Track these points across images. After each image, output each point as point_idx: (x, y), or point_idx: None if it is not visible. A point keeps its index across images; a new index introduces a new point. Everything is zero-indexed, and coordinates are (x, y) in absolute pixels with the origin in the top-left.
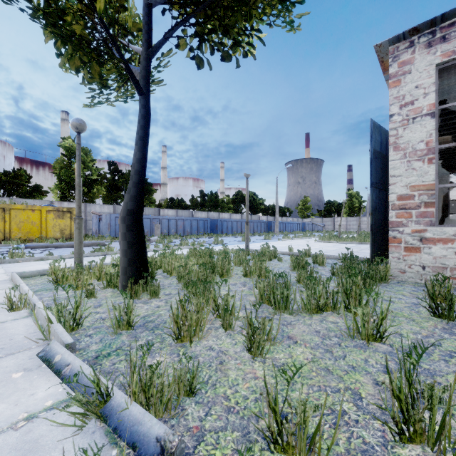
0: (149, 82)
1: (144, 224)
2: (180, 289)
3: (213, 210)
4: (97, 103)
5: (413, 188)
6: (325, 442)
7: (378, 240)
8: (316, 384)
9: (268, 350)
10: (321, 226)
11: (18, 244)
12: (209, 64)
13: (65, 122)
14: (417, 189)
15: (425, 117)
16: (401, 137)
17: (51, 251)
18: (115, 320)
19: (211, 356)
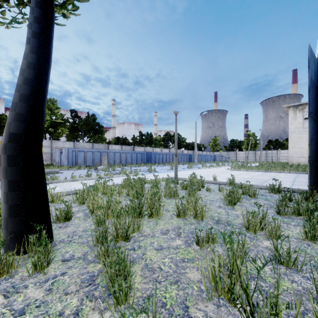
0: None
1: (95, 156)
2: (90, 246)
3: (148, 146)
4: (13, 21)
5: None
6: None
7: (313, 172)
8: None
9: None
10: (227, 157)
11: None
12: None
13: None
14: None
15: None
16: None
17: None
18: None
19: None
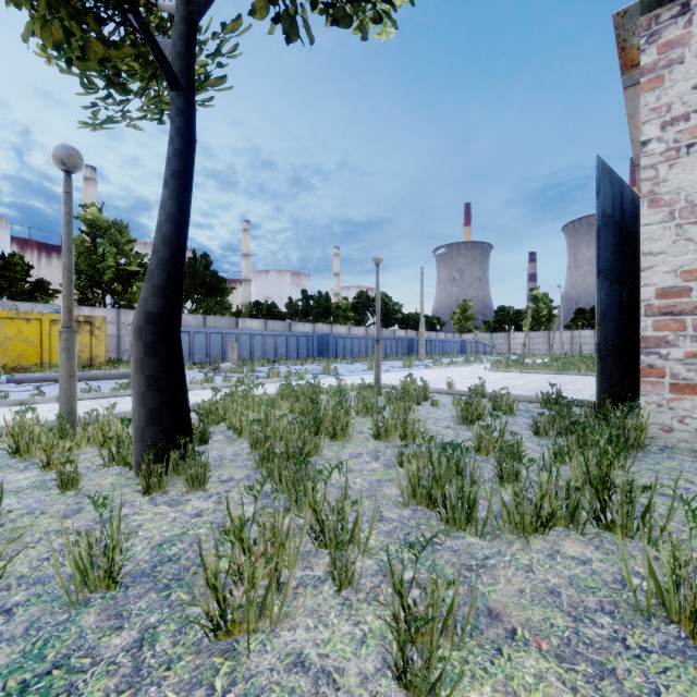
0: (191, 65)
1: (212, 343)
2: (252, 468)
3: (322, 321)
4: (107, 121)
5: (688, 275)
6: None
7: (609, 370)
8: None
9: (453, 687)
10: (490, 345)
11: (1, 374)
12: (309, 31)
13: (90, 182)
14: (696, 276)
15: None
16: (664, 181)
17: (49, 388)
18: (74, 572)
19: (297, 696)
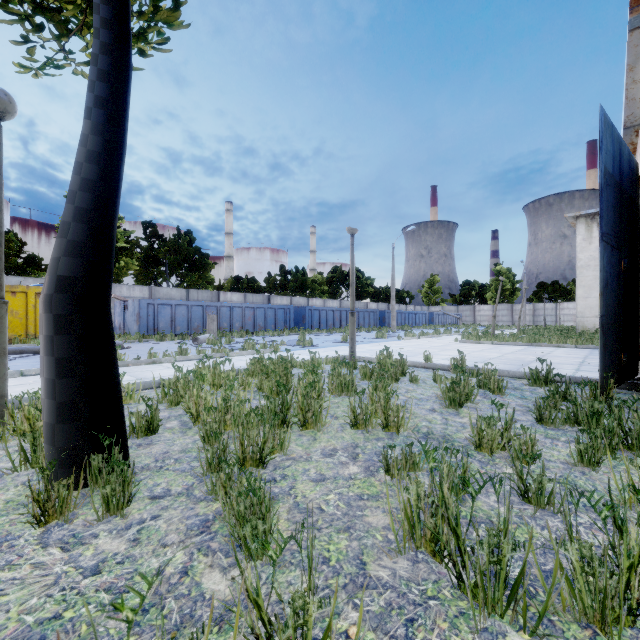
0: None
1: (194, 315)
2: (197, 475)
3: (299, 294)
4: (48, 65)
5: None
6: None
7: (610, 345)
8: None
9: None
10: (457, 317)
11: None
12: None
13: None
14: None
15: None
16: None
17: (24, 360)
18: None
19: None
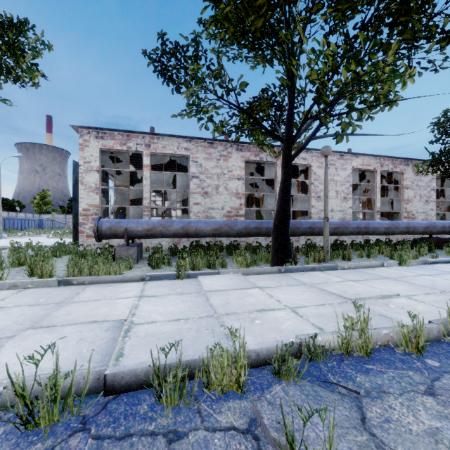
0: None
1: None
2: None
3: None
4: None
5: (90, 205)
6: (5, 277)
7: None
8: (8, 277)
9: None
10: (63, 223)
11: None
12: None
13: None
14: (92, 206)
15: (95, 172)
16: (85, 178)
17: None
18: None
19: None
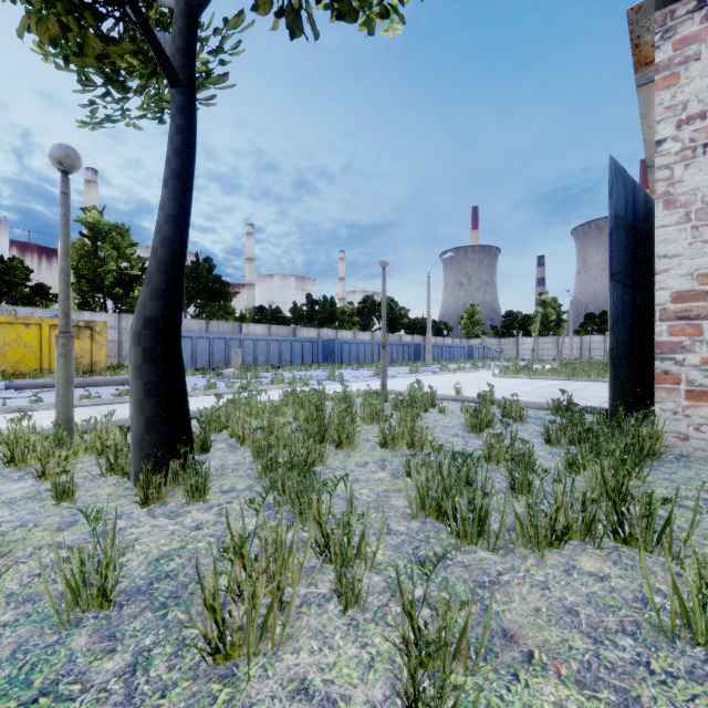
0: (192, 61)
1: (215, 348)
2: (255, 478)
3: (327, 326)
4: (106, 120)
5: (705, 278)
6: None
7: (622, 376)
8: None
9: None
10: (498, 351)
11: None
12: (313, 25)
13: (91, 185)
14: None
15: None
16: (680, 181)
17: (48, 395)
18: (65, 590)
19: None
